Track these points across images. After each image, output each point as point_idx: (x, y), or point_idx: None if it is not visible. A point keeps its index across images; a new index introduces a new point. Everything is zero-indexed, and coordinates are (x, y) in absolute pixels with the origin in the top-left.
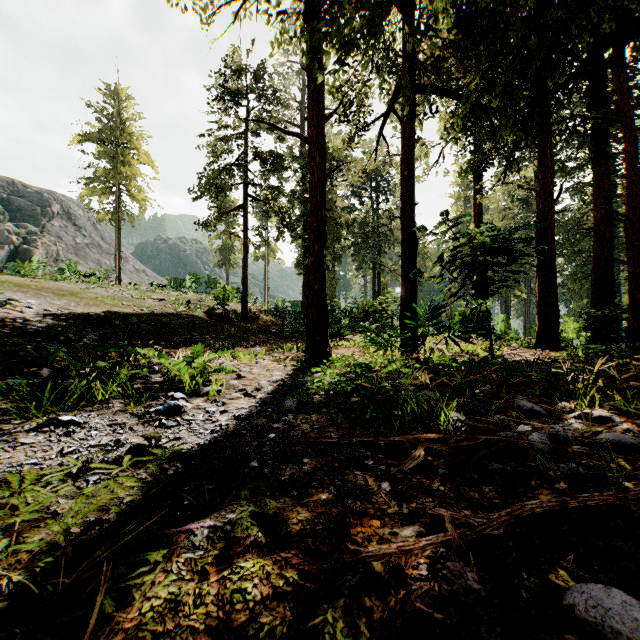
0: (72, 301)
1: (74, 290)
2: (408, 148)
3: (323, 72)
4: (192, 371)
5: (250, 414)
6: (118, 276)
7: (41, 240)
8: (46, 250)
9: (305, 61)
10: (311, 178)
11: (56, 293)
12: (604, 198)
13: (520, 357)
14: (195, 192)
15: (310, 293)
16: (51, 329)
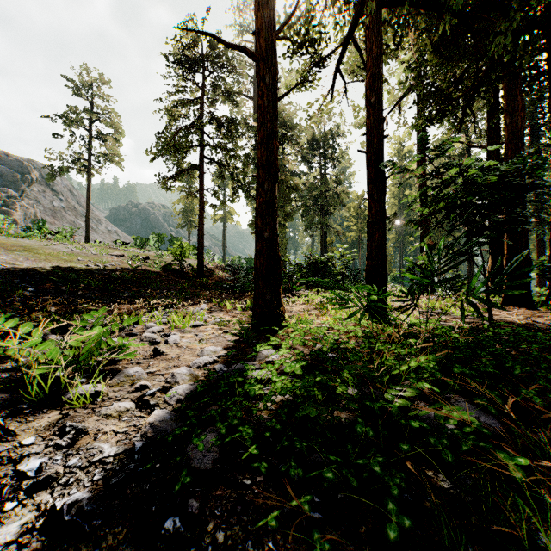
0: (22, 256)
1: (32, 246)
2: (377, 68)
3: None
4: (72, 352)
5: (98, 495)
6: (87, 235)
7: (20, 203)
8: (24, 212)
9: None
10: (260, 101)
11: (9, 248)
12: None
13: (498, 317)
14: (153, 153)
15: (258, 241)
16: None
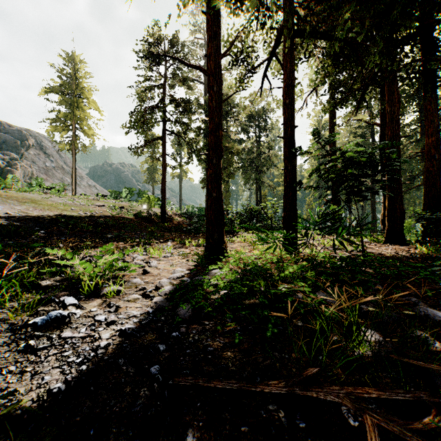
0: (31, 206)
1: (36, 198)
2: (290, 80)
3: (220, 16)
4: (98, 269)
5: (139, 326)
6: (74, 189)
7: (20, 164)
8: (24, 171)
9: (204, 1)
10: (210, 103)
11: (20, 201)
12: (434, 128)
13: (377, 251)
14: (127, 127)
15: (209, 199)
16: (6, 228)
